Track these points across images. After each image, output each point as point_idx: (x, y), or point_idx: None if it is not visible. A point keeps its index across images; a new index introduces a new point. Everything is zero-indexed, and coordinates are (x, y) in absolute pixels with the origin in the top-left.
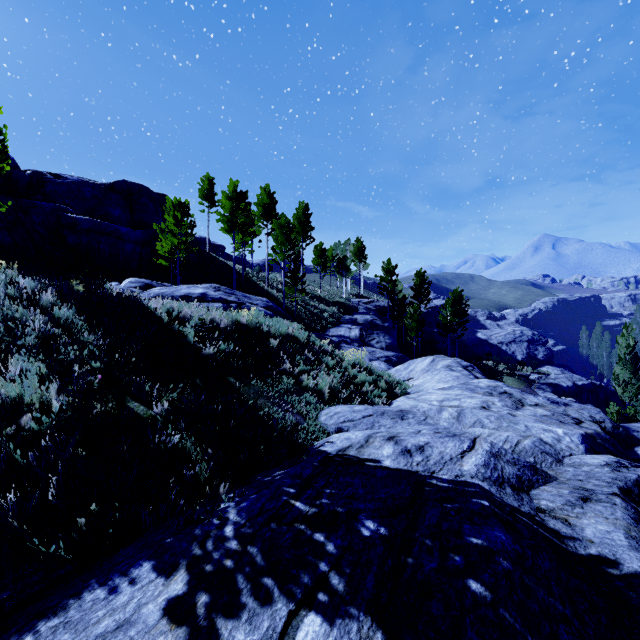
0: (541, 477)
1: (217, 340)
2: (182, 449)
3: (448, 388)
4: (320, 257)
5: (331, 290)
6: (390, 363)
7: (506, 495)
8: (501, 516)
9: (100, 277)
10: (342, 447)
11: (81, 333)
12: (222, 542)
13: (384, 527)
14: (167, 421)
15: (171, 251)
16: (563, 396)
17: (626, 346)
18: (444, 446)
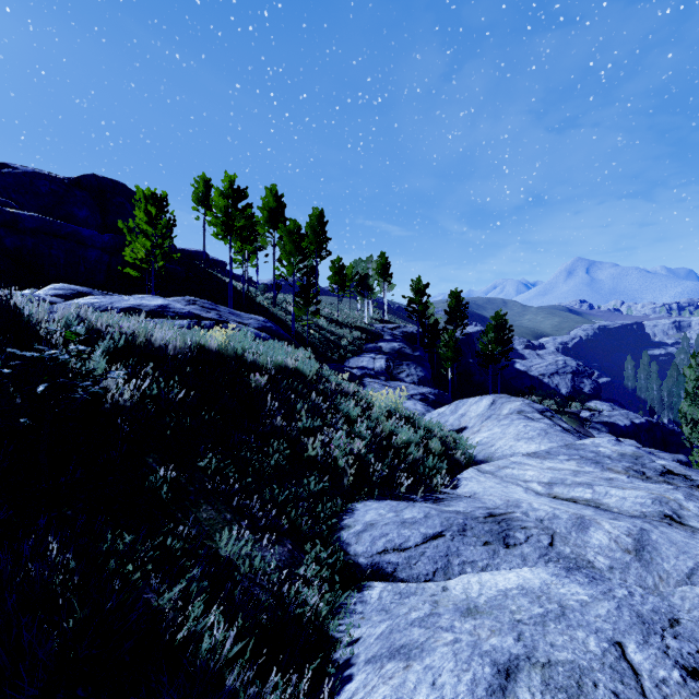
0: None
1: (151, 378)
2: None
3: (546, 455)
4: (338, 274)
5: (351, 314)
6: (427, 402)
7: None
8: None
9: None
10: None
11: None
12: None
13: None
14: None
15: (145, 259)
16: (620, 437)
17: (695, 379)
18: None
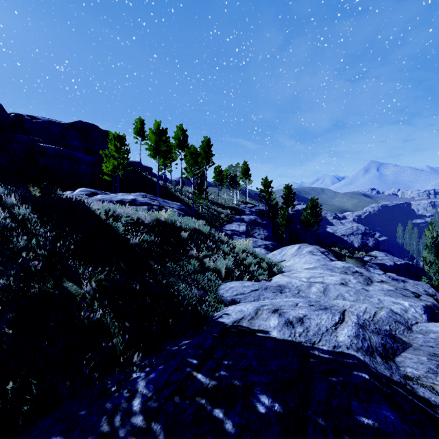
0: (399, 344)
1: (142, 233)
2: (104, 323)
3: (313, 268)
4: (218, 175)
5: (226, 198)
6: (268, 249)
7: (378, 364)
8: (382, 390)
9: (62, 188)
10: (236, 319)
11: (34, 227)
12: (129, 417)
13: (278, 403)
14: (94, 298)
15: (113, 170)
16: (387, 272)
17: (431, 237)
18: (319, 318)
